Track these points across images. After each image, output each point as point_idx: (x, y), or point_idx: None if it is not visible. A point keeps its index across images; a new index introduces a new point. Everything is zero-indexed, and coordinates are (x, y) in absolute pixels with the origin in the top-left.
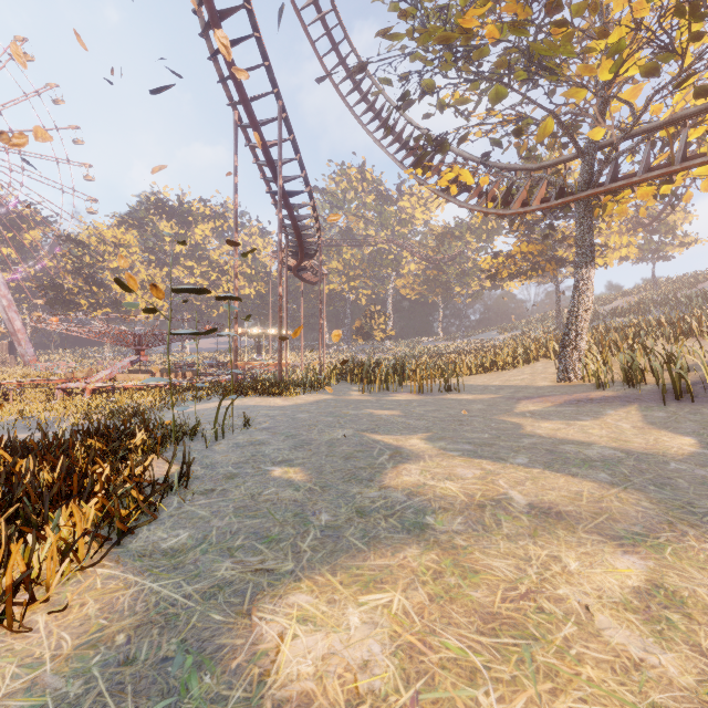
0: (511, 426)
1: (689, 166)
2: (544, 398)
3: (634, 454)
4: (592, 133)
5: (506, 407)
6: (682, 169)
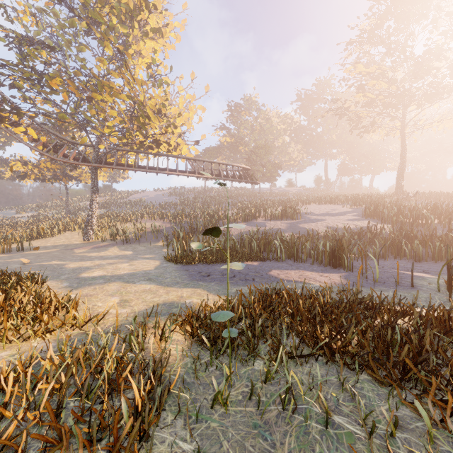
0: (83, 256)
1: (129, 169)
2: (83, 248)
3: (121, 255)
4: (100, 146)
5: (71, 252)
6: (127, 169)
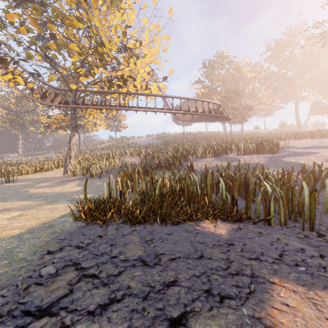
0: (24, 192)
1: (100, 108)
2: (52, 181)
3: (59, 193)
4: (71, 86)
5: (31, 186)
6: (98, 108)
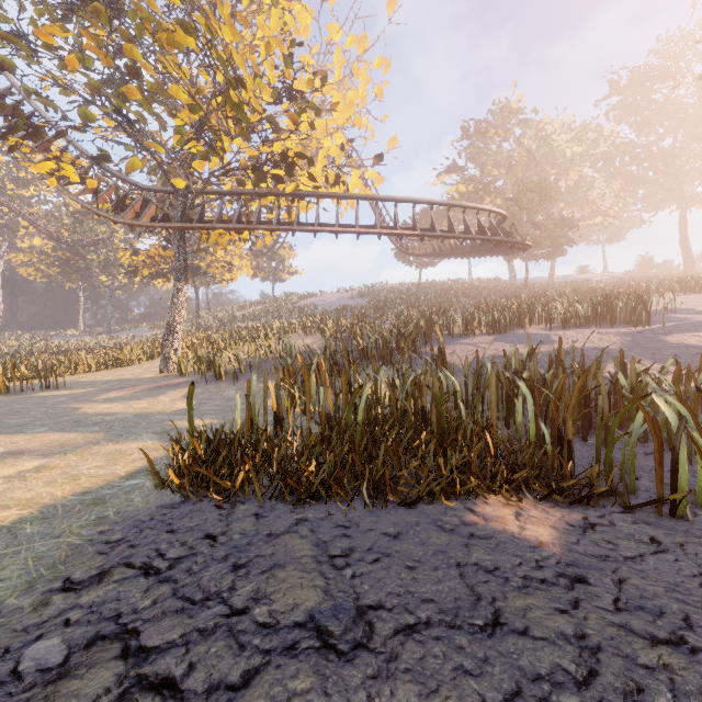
0: (69, 410)
1: (237, 228)
2: (135, 387)
3: (142, 415)
4: (176, 181)
5: (89, 397)
6: (233, 228)
